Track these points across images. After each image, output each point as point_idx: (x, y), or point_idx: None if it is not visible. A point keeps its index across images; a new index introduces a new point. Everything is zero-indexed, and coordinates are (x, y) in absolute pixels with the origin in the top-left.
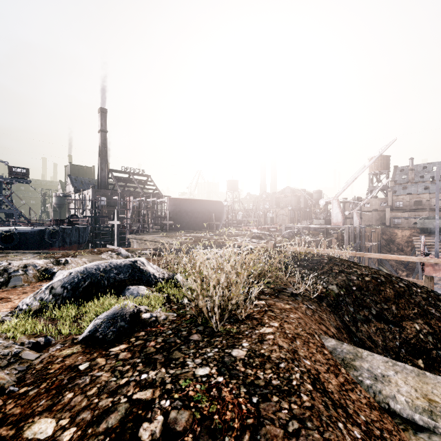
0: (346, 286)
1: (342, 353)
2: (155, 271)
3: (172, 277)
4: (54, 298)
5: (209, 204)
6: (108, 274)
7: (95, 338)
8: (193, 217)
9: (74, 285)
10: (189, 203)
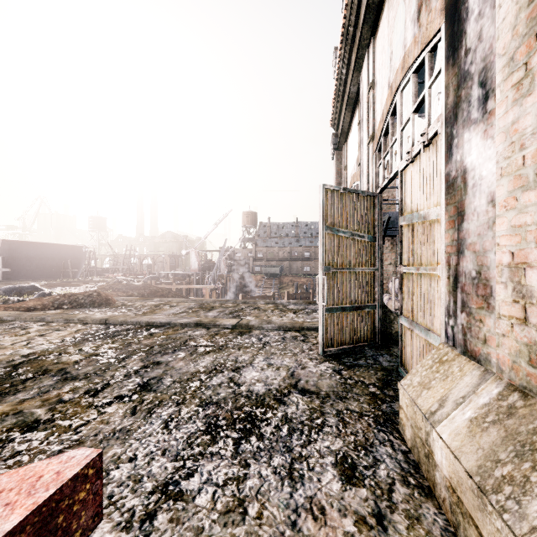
0: (143, 294)
1: (115, 297)
2: (44, 289)
3: (54, 291)
4: (2, 296)
5: (64, 249)
6: (23, 288)
7: (41, 296)
8: (39, 264)
9: (10, 292)
10: (33, 247)
